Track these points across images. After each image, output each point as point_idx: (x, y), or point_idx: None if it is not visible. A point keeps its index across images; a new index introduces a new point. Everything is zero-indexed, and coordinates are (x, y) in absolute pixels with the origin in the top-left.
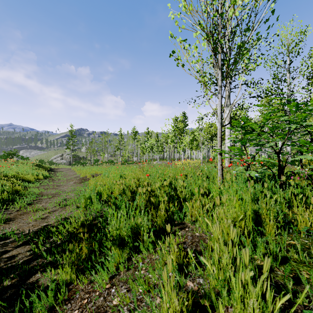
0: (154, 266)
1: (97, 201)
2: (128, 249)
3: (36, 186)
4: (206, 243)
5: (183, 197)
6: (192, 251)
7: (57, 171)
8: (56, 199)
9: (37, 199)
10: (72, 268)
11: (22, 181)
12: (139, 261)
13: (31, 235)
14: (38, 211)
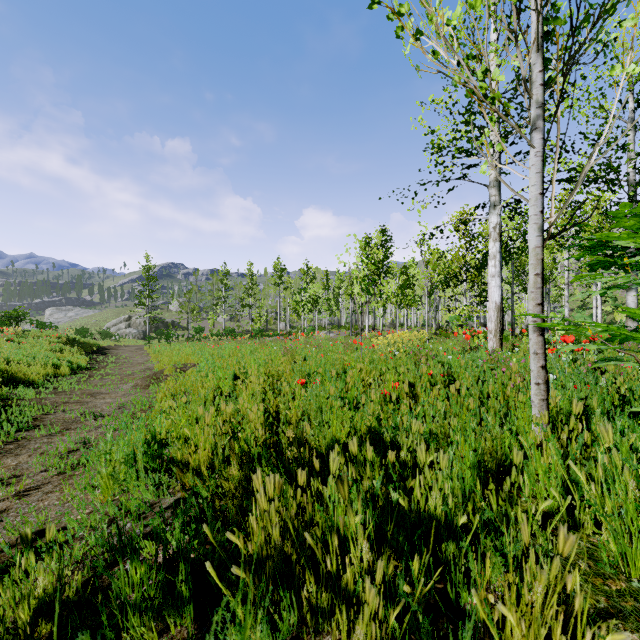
0: None
1: (143, 474)
2: None
3: (40, 395)
4: None
5: (436, 515)
6: None
7: (113, 353)
8: (57, 445)
9: (18, 440)
10: None
11: (14, 382)
12: None
13: None
14: None
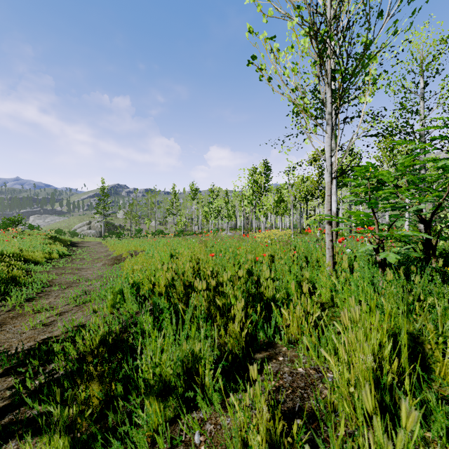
0: (222, 444)
1: (131, 298)
2: (175, 400)
3: (46, 269)
4: (320, 393)
5: (271, 297)
6: (302, 431)
7: (82, 246)
8: (71, 292)
9: (44, 291)
10: (68, 441)
11: (26, 261)
12: (193, 444)
13: (19, 358)
14: (41, 312)
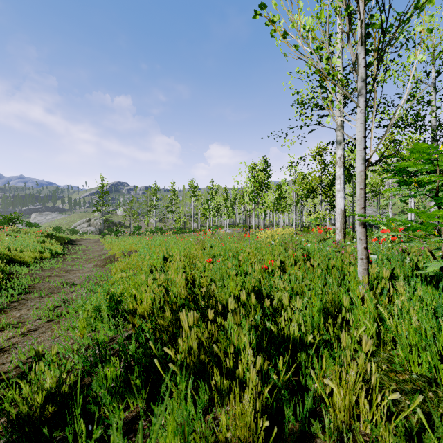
0: None
1: (107, 319)
2: None
3: (31, 271)
4: None
5: (294, 337)
6: None
7: (79, 244)
8: (46, 303)
9: (19, 300)
10: None
11: (13, 262)
12: None
13: None
14: (4, 330)
